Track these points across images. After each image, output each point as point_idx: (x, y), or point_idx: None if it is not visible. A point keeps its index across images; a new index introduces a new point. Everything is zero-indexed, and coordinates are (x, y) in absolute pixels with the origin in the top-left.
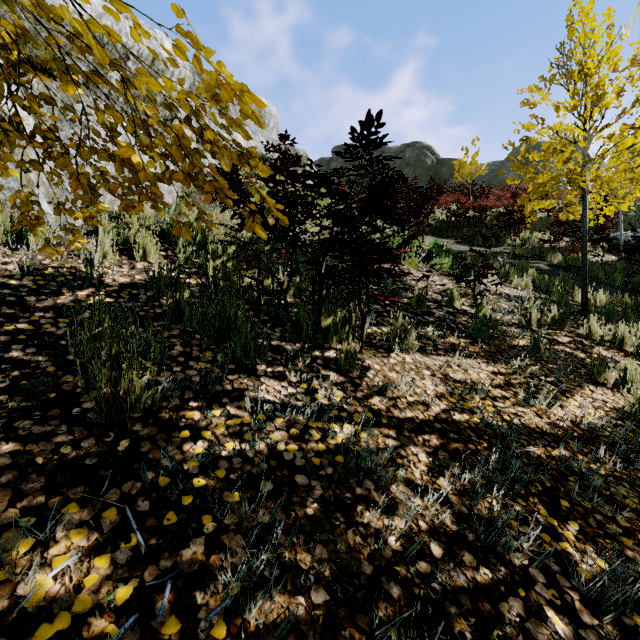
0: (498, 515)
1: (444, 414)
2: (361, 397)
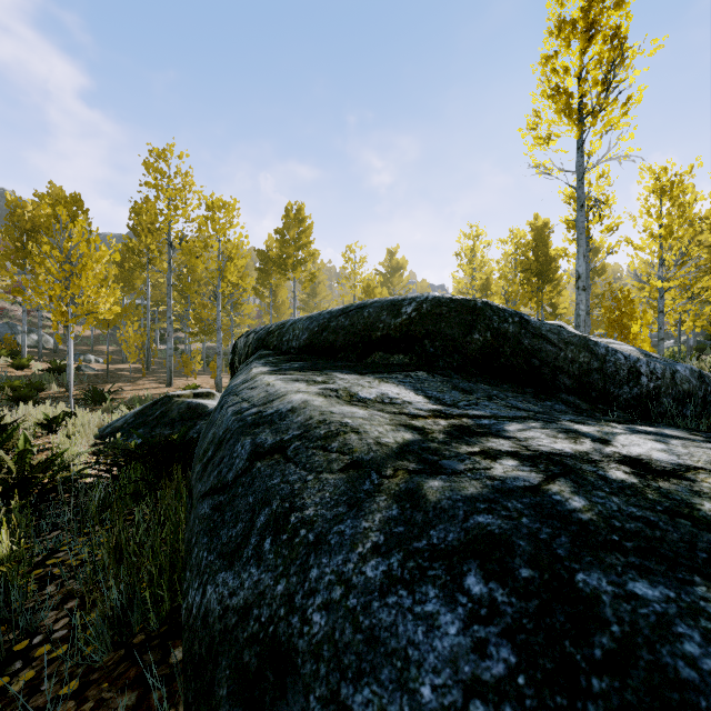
0: None
1: None
2: None
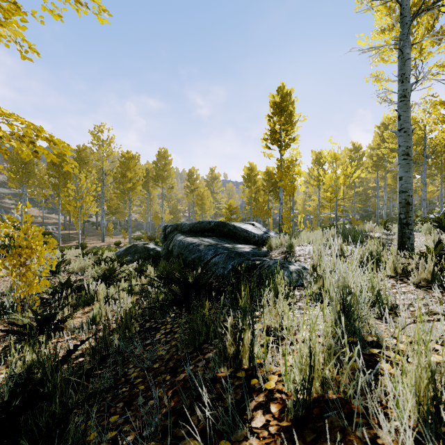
0: None
1: None
2: None
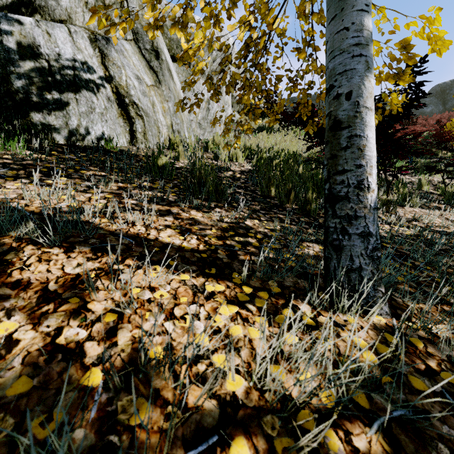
0: None
1: None
2: (406, 221)
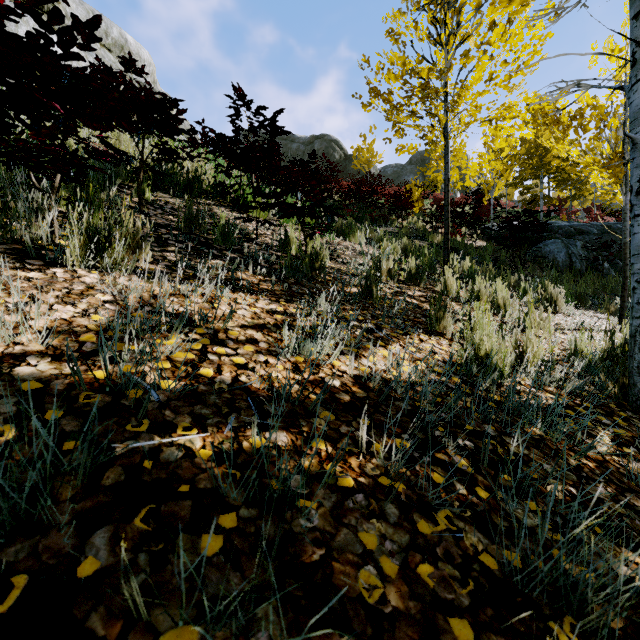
0: None
1: None
2: None
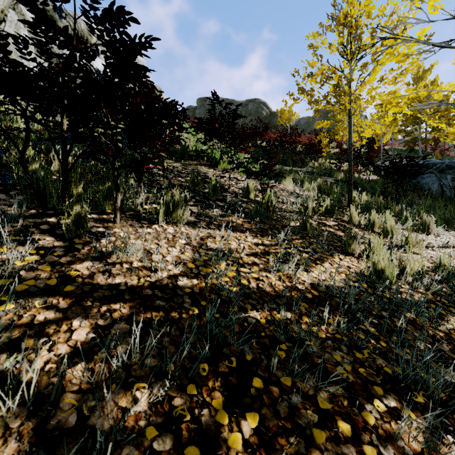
0: (114, 427)
1: (168, 279)
2: (64, 262)
